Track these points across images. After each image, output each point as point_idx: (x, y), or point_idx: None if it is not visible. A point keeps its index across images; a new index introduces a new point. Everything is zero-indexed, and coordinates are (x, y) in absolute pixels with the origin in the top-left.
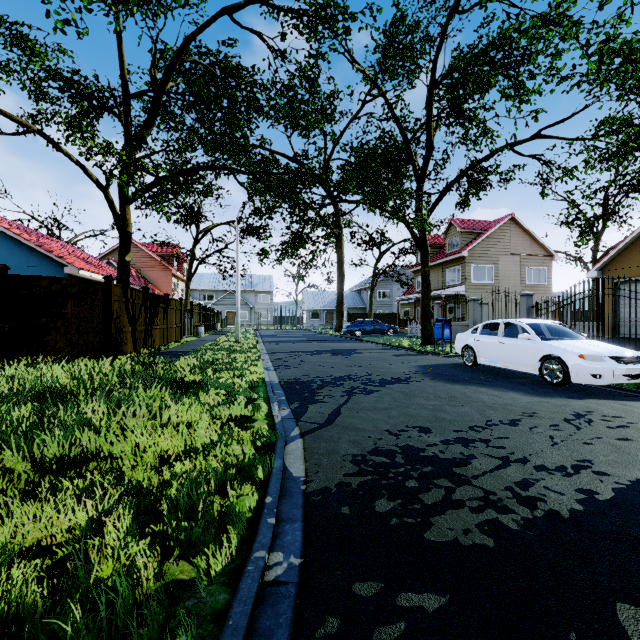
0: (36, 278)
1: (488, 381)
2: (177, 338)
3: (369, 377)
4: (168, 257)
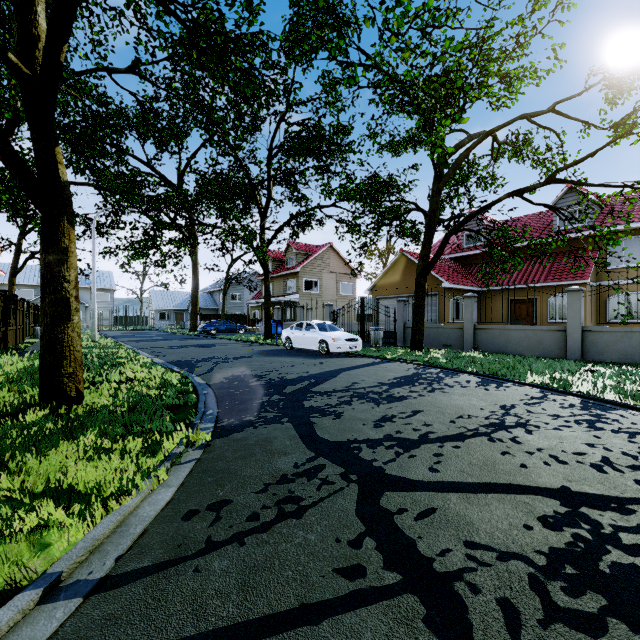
0: None
1: (294, 355)
2: (20, 340)
3: (227, 357)
4: None
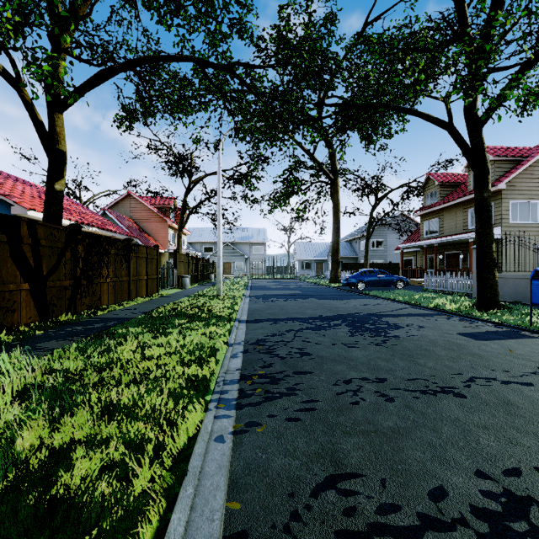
0: None
1: None
2: (150, 292)
3: None
4: (165, 209)
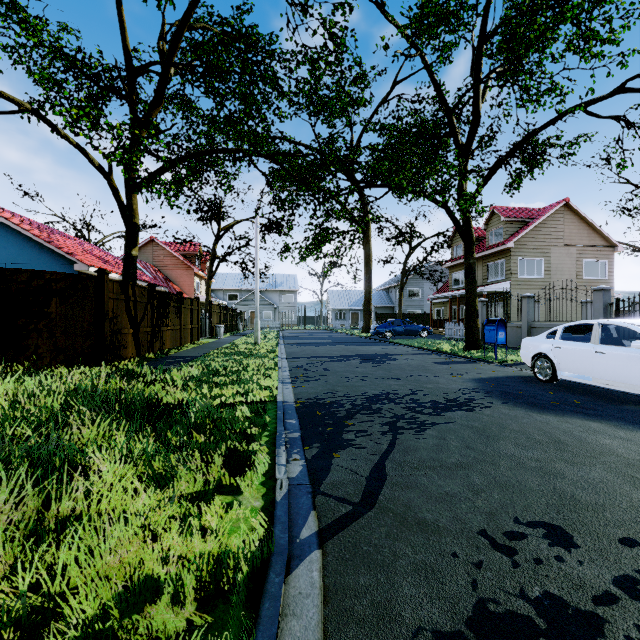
0: (12, 271)
1: (589, 408)
2: (193, 340)
3: (415, 397)
4: (190, 256)
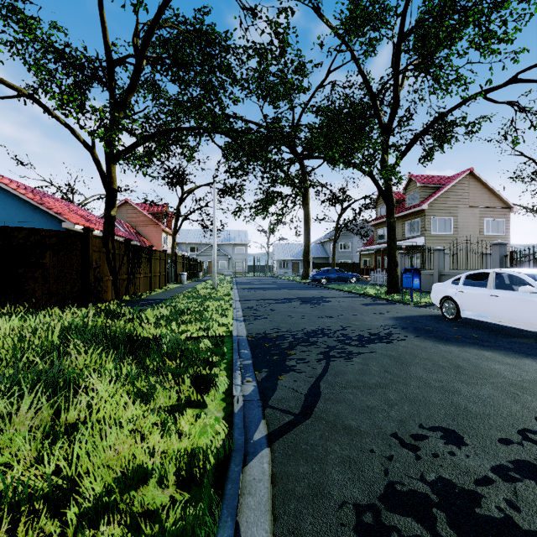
0: (14, 229)
1: (485, 340)
2: (161, 285)
3: (344, 332)
4: (158, 215)
